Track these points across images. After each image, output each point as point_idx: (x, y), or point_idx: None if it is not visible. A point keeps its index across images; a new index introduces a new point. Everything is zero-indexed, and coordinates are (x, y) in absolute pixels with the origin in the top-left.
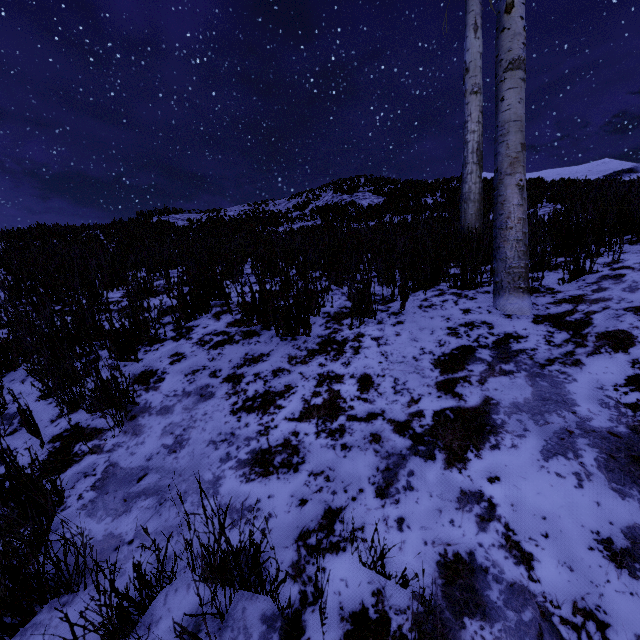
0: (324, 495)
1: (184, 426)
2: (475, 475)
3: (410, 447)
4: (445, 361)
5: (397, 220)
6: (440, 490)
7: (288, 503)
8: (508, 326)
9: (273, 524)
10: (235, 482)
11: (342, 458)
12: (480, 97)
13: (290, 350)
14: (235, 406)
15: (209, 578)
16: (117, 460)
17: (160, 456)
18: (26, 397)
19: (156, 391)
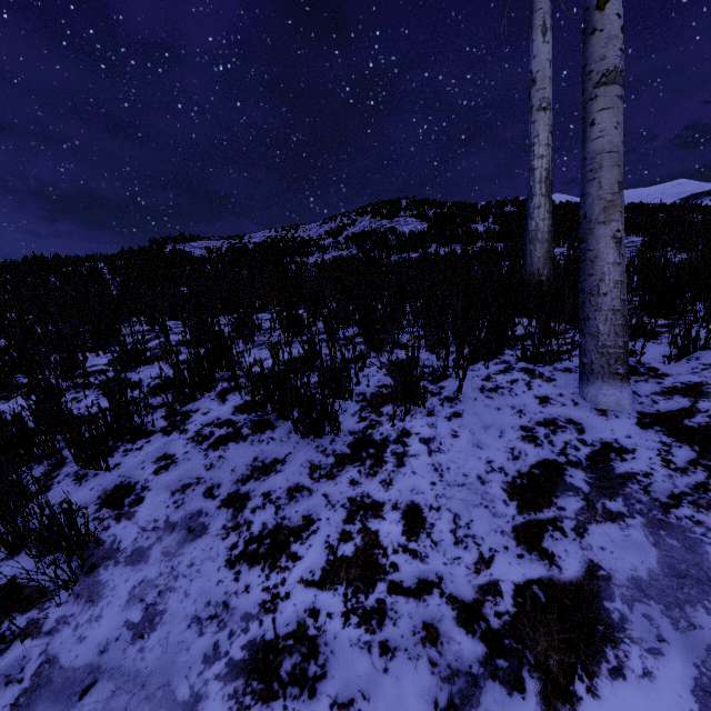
0: None
1: (160, 587)
2: None
3: (484, 659)
4: (523, 487)
5: (445, 253)
6: None
7: None
8: (604, 430)
9: None
10: (221, 710)
11: (381, 673)
12: (550, 114)
13: (313, 454)
14: (233, 551)
15: None
16: (57, 651)
17: (119, 645)
18: None
19: (130, 520)
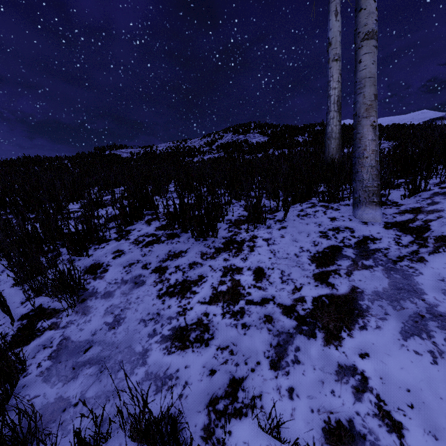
0: (229, 366)
1: (121, 307)
2: (349, 351)
3: (296, 327)
4: (319, 257)
5: (278, 153)
6: (321, 364)
7: (201, 373)
8: (365, 230)
9: (189, 391)
10: (159, 354)
11: (243, 335)
12: (339, 63)
13: (202, 248)
14: (160, 291)
15: (136, 439)
16: (69, 335)
17: (102, 332)
18: (4, 284)
19: (101, 279)
